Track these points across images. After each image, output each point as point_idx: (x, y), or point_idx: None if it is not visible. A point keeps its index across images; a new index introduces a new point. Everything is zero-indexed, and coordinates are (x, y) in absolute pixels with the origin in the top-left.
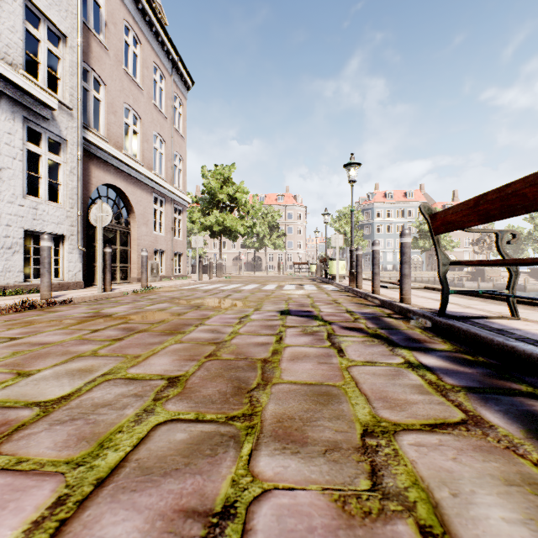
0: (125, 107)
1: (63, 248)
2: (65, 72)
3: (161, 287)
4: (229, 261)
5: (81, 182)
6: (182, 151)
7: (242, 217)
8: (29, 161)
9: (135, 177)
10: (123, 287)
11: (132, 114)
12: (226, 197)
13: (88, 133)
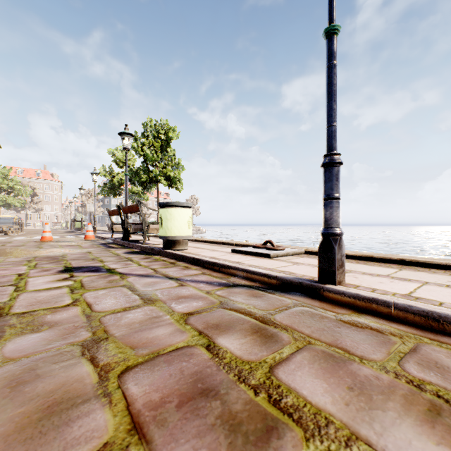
0: None
1: None
2: None
3: None
4: None
5: None
6: None
7: (17, 196)
8: None
9: None
10: None
11: None
12: (7, 187)
13: None
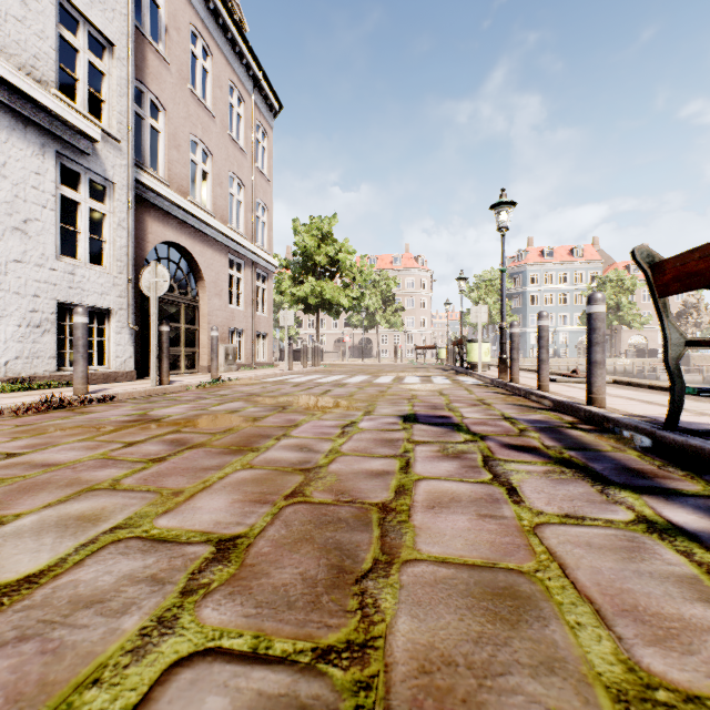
0: (192, 139)
1: (109, 326)
2: (111, 93)
3: (238, 378)
4: (330, 344)
5: (133, 239)
6: (267, 198)
7: (346, 285)
8: (67, 213)
9: (205, 233)
10: (187, 379)
11: (201, 149)
12: (325, 260)
13: (143, 173)
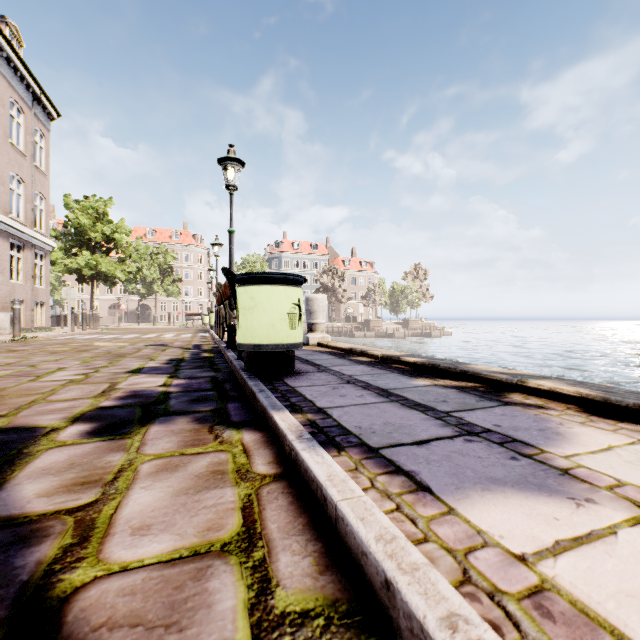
0: None
1: None
2: None
3: (35, 337)
4: (104, 309)
5: None
6: (45, 190)
7: (123, 260)
8: None
9: None
10: None
11: None
12: (101, 237)
13: None
